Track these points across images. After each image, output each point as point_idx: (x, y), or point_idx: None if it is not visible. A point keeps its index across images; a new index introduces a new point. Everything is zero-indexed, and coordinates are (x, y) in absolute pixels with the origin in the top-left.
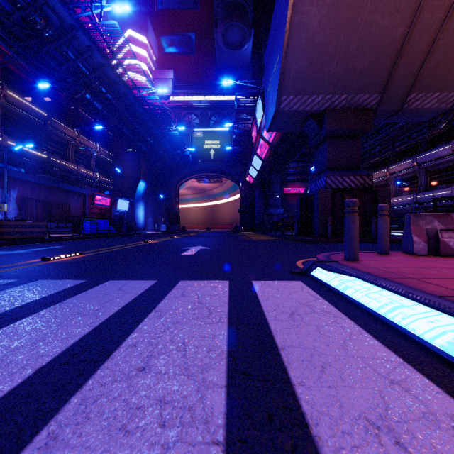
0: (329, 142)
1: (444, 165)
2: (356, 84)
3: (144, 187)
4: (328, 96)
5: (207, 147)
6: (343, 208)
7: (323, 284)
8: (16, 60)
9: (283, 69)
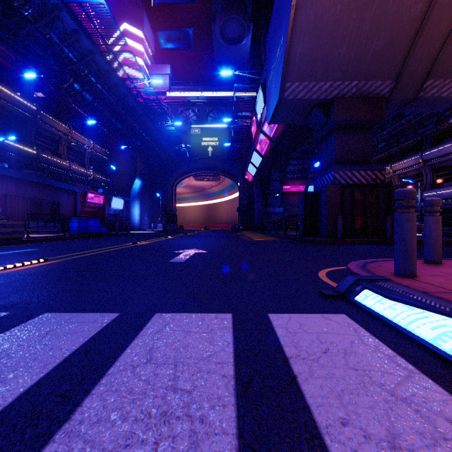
0: (337, 133)
1: (451, 162)
2: (368, 68)
3: (140, 185)
4: (337, 83)
5: (205, 144)
6: (353, 205)
7: (389, 325)
8: (2, 50)
9: (288, 52)
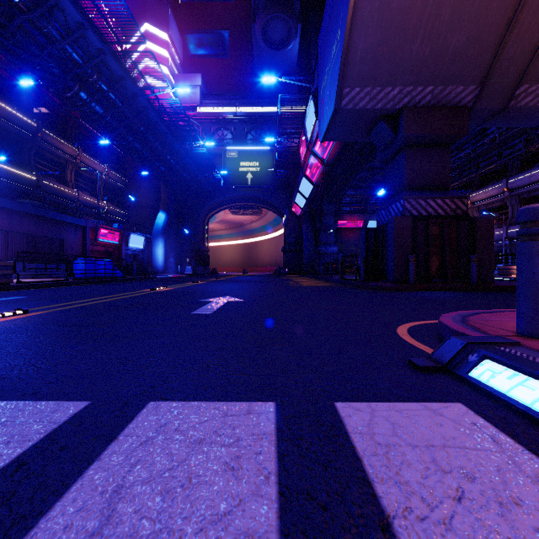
0: (407, 152)
1: None
2: (447, 70)
3: (164, 219)
4: (408, 89)
5: (243, 170)
6: (428, 242)
7: None
8: None
9: (346, 48)
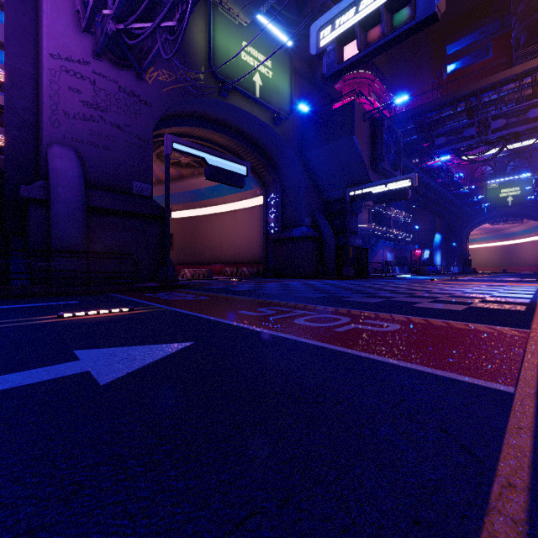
0: None
1: None
2: None
3: (440, 239)
4: None
5: (503, 195)
6: None
7: None
8: None
9: None
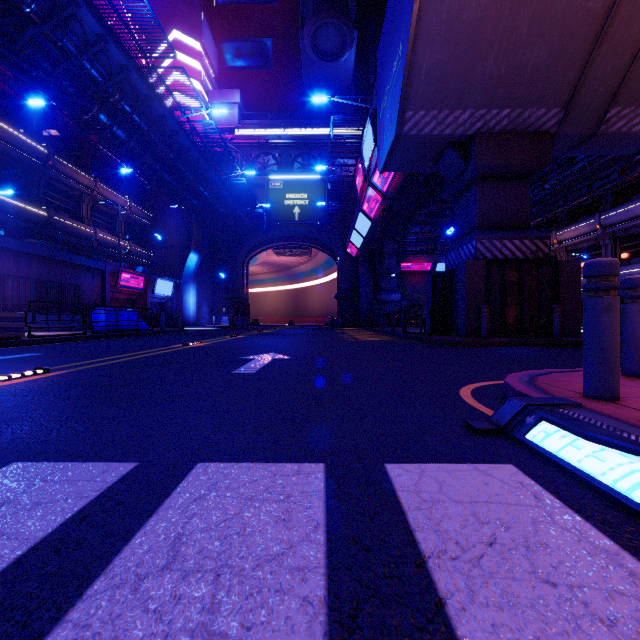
0: (480, 185)
1: None
2: (526, 90)
3: (196, 262)
4: (481, 112)
5: (289, 203)
6: (504, 290)
7: (592, 487)
8: None
9: (409, 66)
